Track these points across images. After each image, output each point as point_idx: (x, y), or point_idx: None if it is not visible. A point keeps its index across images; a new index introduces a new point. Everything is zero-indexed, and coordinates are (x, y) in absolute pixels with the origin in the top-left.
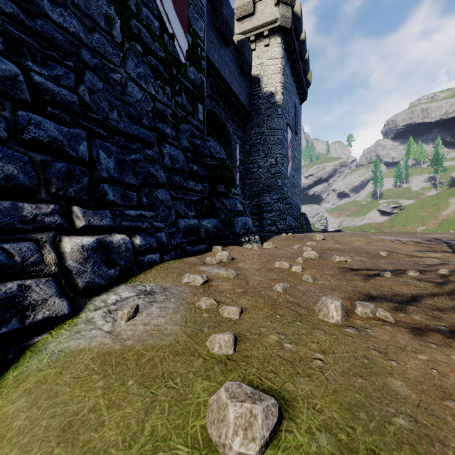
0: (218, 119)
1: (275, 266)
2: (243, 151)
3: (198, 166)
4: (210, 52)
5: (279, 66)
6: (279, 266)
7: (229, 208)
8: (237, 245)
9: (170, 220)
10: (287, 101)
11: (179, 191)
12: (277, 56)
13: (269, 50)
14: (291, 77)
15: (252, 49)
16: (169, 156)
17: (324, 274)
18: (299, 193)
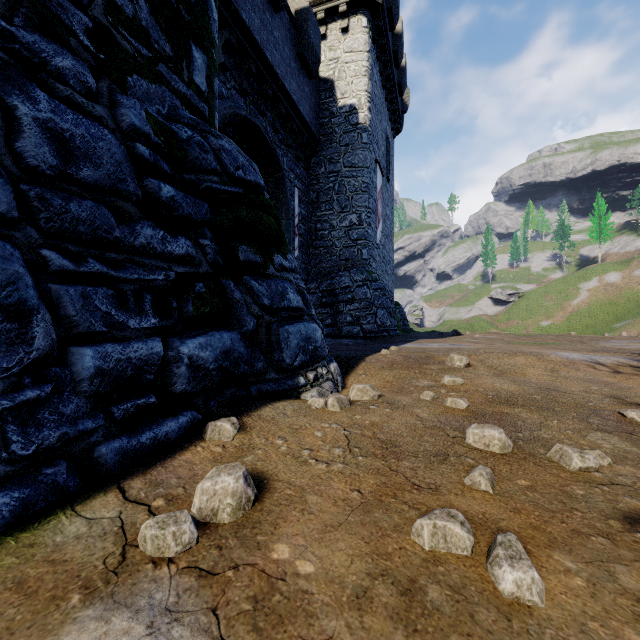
0: (261, 137)
1: (419, 547)
2: (306, 202)
3: (184, 191)
4: (245, 9)
5: (365, 64)
6: (436, 547)
7: (266, 303)
8: (286, 395)
9: (18, 356)
10: (376, 124)
11: (92, 253)
12: (361, 48)
13: (348, 36)
14: (382, 90)
15: (321, 34)
16: (51, 132)
17: (637, 604)
18: (392, 273)
